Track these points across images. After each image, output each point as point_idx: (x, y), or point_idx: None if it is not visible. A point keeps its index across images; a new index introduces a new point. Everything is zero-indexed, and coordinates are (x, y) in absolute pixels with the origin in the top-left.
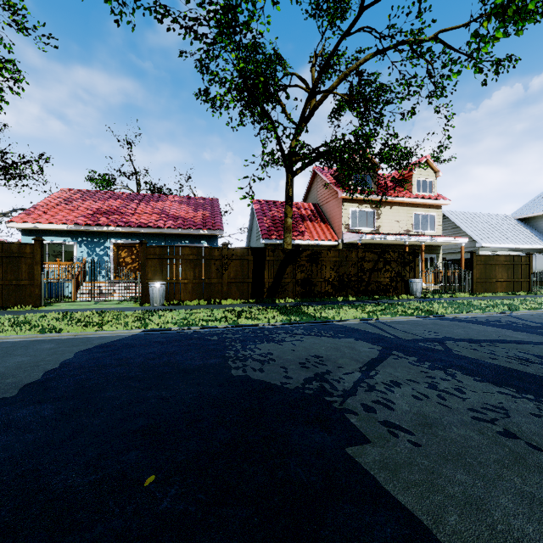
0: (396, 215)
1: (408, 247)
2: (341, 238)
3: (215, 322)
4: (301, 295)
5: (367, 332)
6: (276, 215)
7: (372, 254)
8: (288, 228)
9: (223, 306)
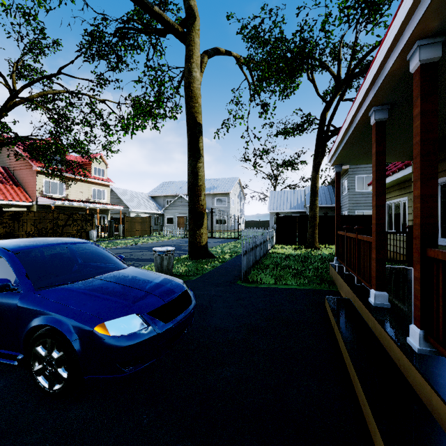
0: (81, 188)
1: (89, 209)
2: (36, 201)
3: None
4: None
5: None
6: None
7: (64, 215)
8: None
9: None
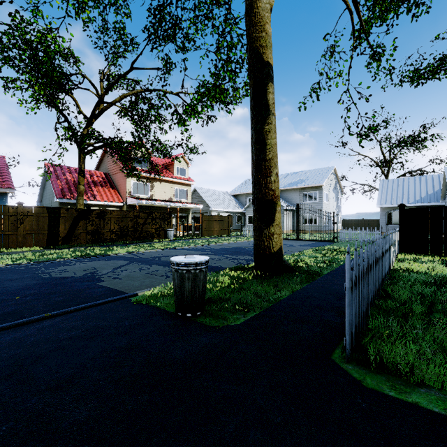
0: (164, 188)
1: (171, 209)
2: (125, 201)
3: (18, 261)
4: (91, 242)
5: (128, 257)
6: (70, 179)
7: (144, 214)
8: (80, 193)
9: (20, 252)
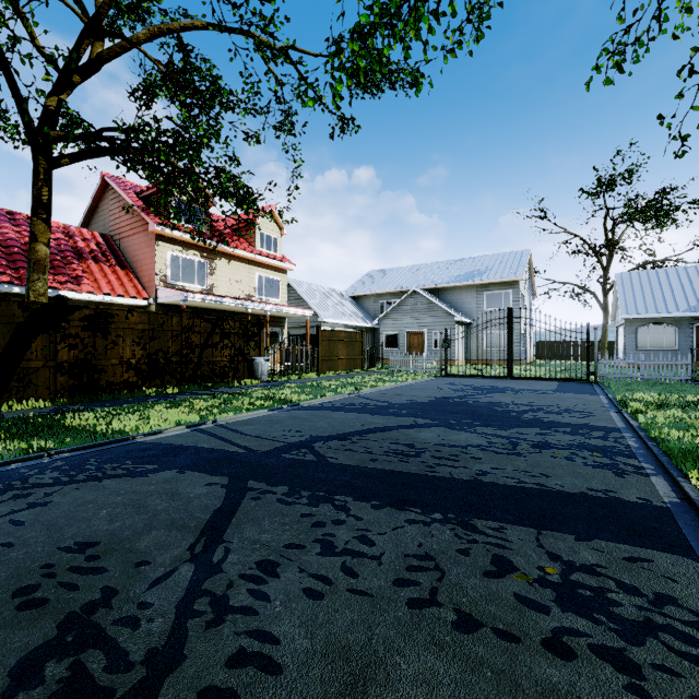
0: (236, 274)
1: (250, 317)
2: (154, 296)
3: None
4: (70, 392)
5: (201, 449)
6: (12, 238)
7: (204, 323)
8: (38, 263)
9: None
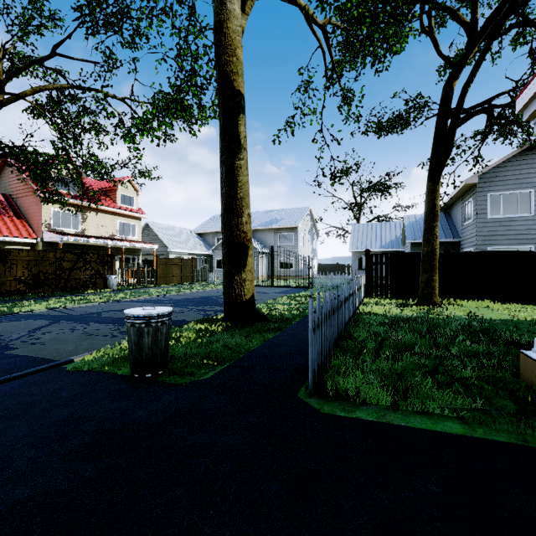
0: (102, 221)
1: (113, 249)
2: (41, 237)
3: None
4: None
5: (49, 315)
6: None
7: (71, 255)
8: None
9: None
